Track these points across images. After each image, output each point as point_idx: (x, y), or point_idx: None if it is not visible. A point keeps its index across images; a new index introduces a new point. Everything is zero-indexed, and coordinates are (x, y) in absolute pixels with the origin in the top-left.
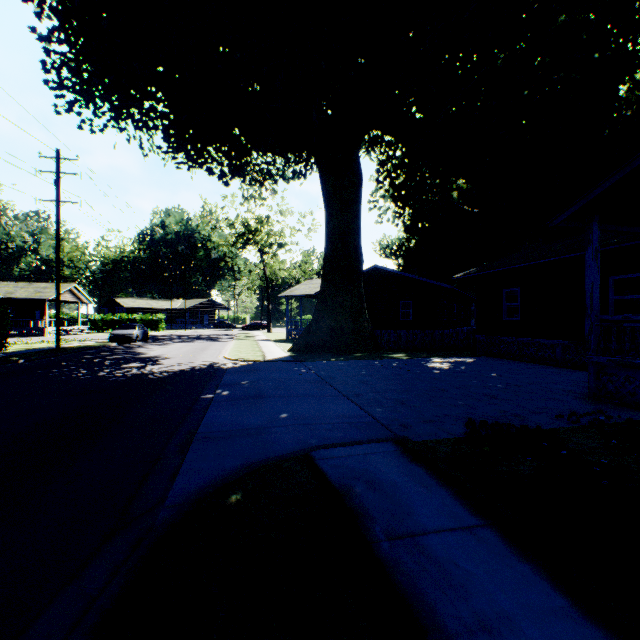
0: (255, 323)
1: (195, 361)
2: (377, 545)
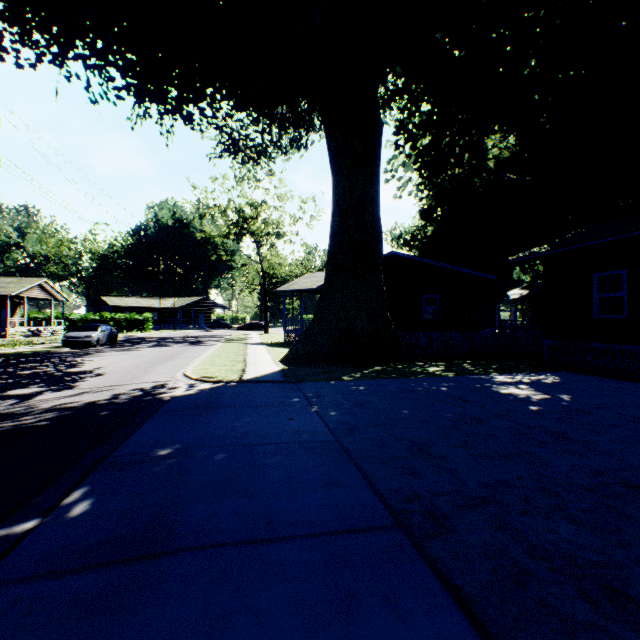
0: (252, 323)
1: (134, 381)
2: None
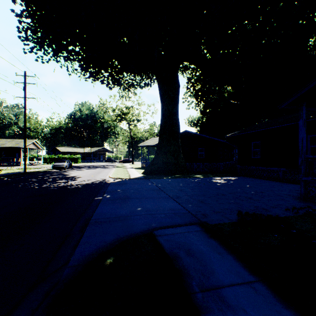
0: (126, 159)
1: (94, 179)
2: (194, 296)
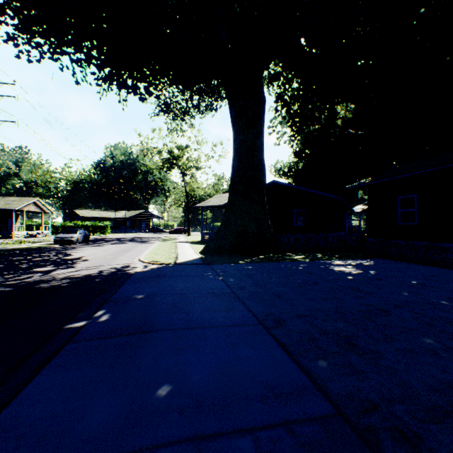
0: (179, 228)
1: (109, 264)
2: None
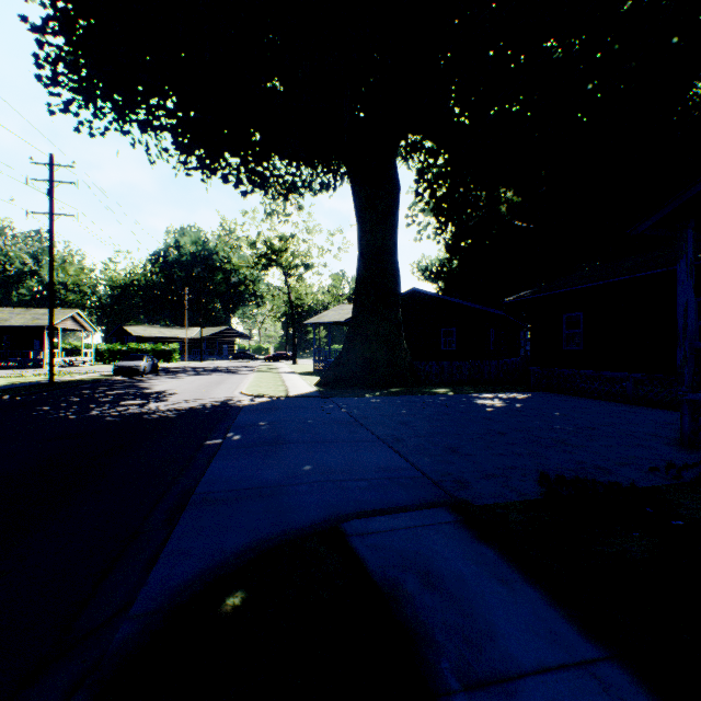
0: (279, 354)
1: (207, 397)
2: None
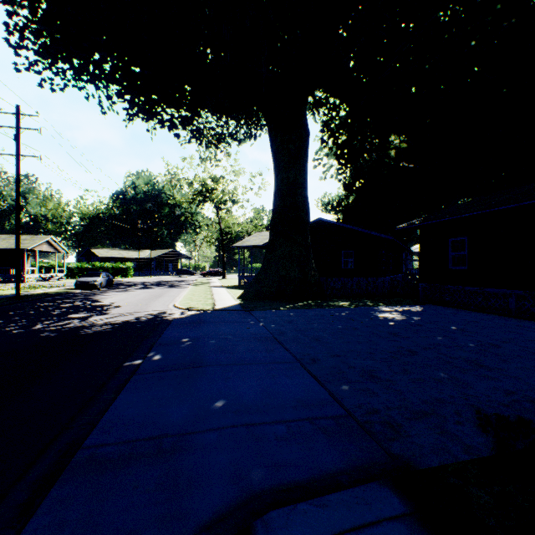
0: (212, 270)
1: (144, 310)
2: None
